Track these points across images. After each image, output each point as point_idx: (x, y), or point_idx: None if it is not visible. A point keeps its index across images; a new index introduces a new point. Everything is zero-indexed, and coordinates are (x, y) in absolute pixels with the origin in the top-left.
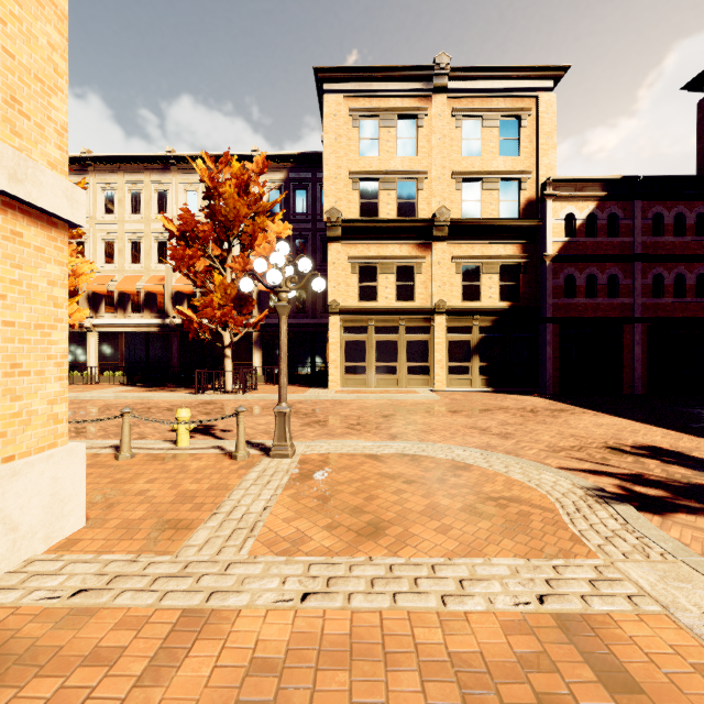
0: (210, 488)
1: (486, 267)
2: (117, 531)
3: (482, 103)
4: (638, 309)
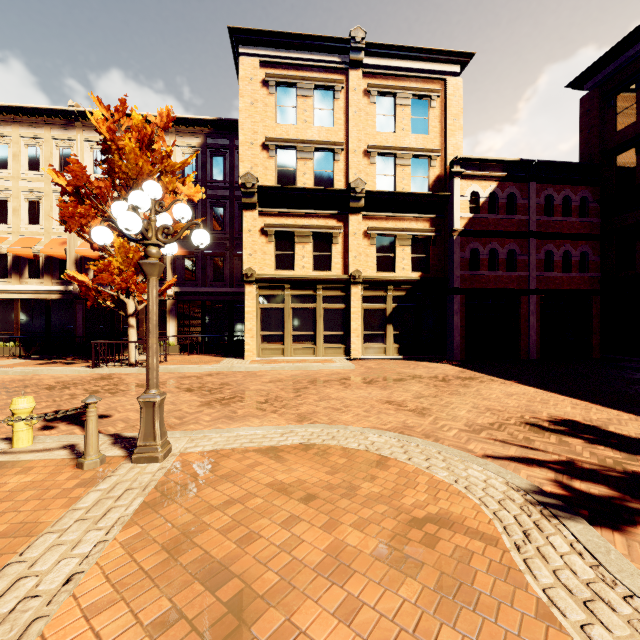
0: (6, 533)
1: (399, 239)
2: None
3: (395, 82)
4: (533, 282)
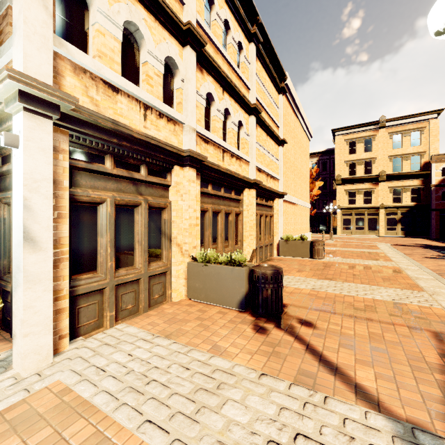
0: None
1: (404, 190)
2: None
3: (402, 128)
4: None
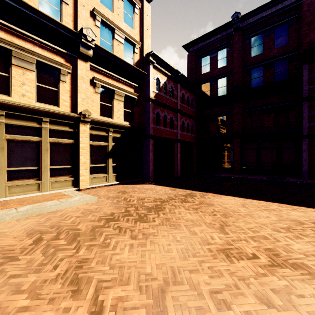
0: None
1: (116, 95)
2: None
3: None
4: (179, 136)
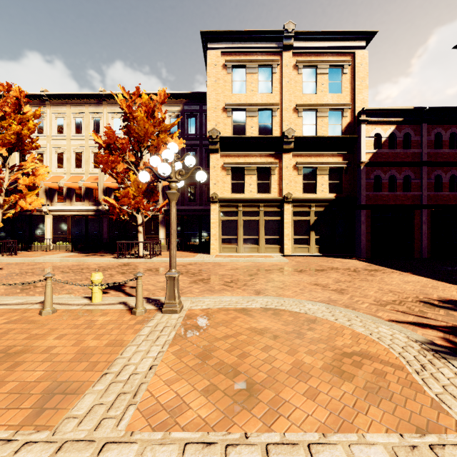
0: (108, 344)
1: (320, 170)
2: (9, 396)
3: (316, 57)
4: (424, 199)
